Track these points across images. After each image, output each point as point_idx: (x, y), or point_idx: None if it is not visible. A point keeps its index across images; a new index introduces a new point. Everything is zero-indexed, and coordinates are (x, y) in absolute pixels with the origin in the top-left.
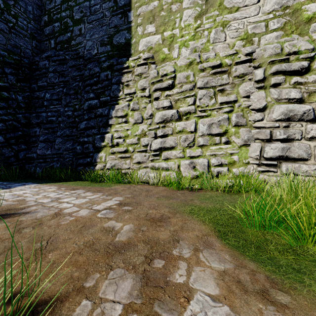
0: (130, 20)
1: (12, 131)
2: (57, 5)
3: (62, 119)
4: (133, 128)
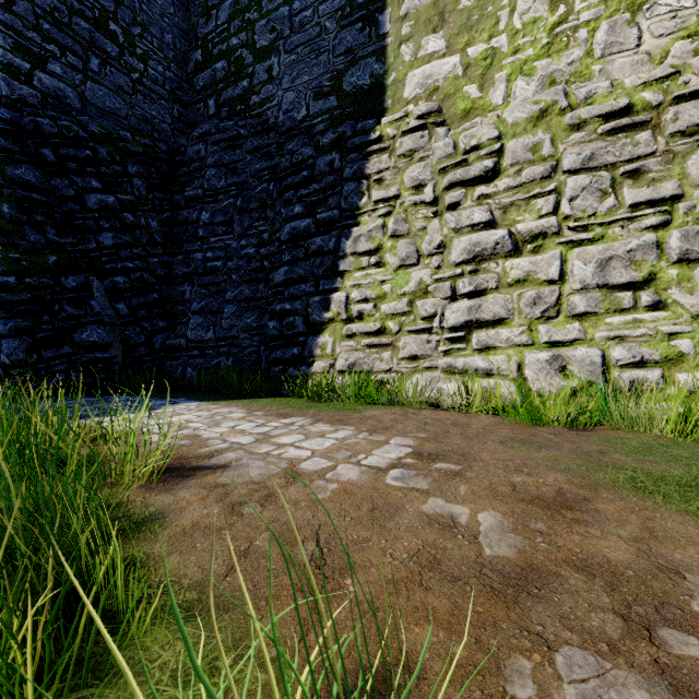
0: (384, 33)
1: (141, 292)
2: (221, 25)
3: (235, 265)
4: (396, 277)
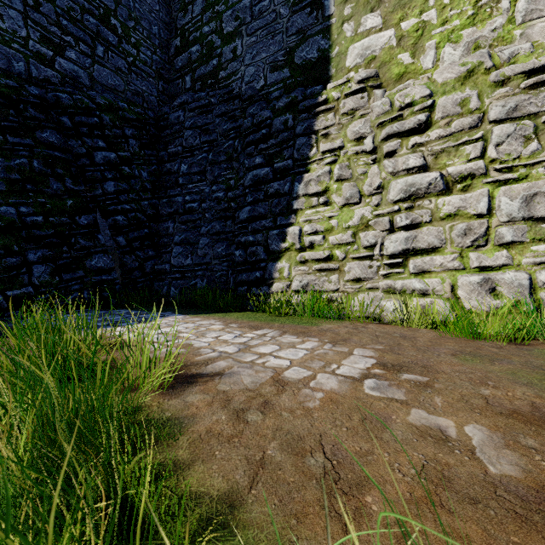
0: (328, 14)
1: (135, 228)
2: (195, 17)
3: (208, 206)
4: (341, 213)
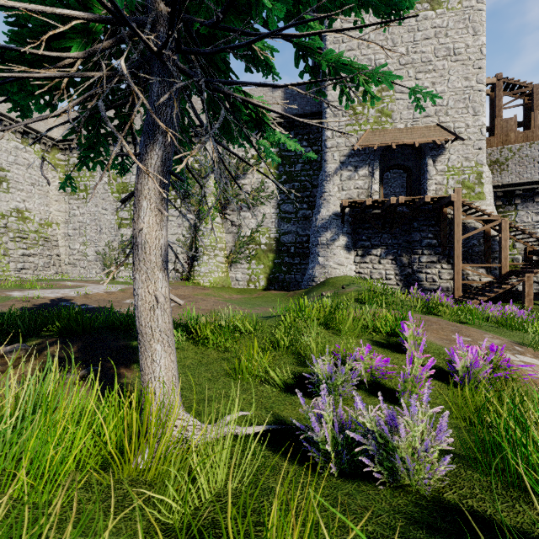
0: None
1: None
2: None
3: None
4: None
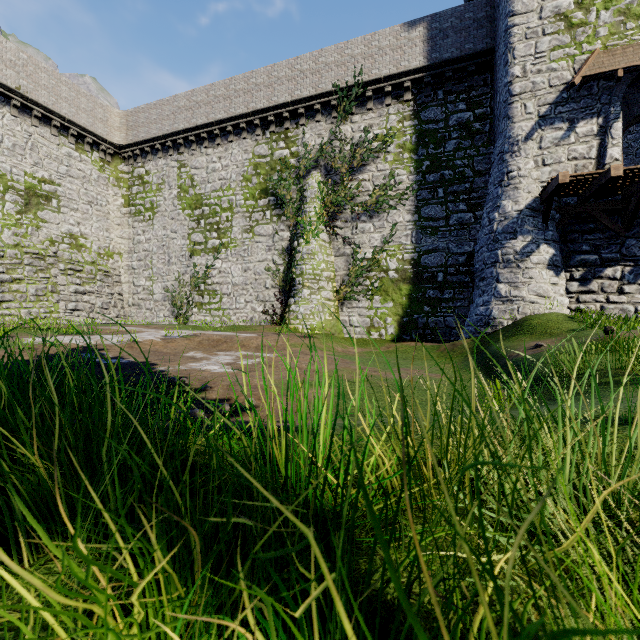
0: None
1: None
2: None
3: None
4: None
